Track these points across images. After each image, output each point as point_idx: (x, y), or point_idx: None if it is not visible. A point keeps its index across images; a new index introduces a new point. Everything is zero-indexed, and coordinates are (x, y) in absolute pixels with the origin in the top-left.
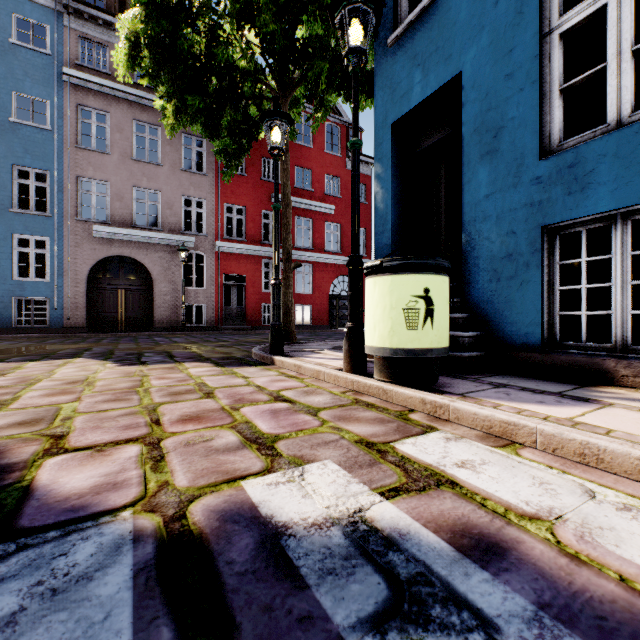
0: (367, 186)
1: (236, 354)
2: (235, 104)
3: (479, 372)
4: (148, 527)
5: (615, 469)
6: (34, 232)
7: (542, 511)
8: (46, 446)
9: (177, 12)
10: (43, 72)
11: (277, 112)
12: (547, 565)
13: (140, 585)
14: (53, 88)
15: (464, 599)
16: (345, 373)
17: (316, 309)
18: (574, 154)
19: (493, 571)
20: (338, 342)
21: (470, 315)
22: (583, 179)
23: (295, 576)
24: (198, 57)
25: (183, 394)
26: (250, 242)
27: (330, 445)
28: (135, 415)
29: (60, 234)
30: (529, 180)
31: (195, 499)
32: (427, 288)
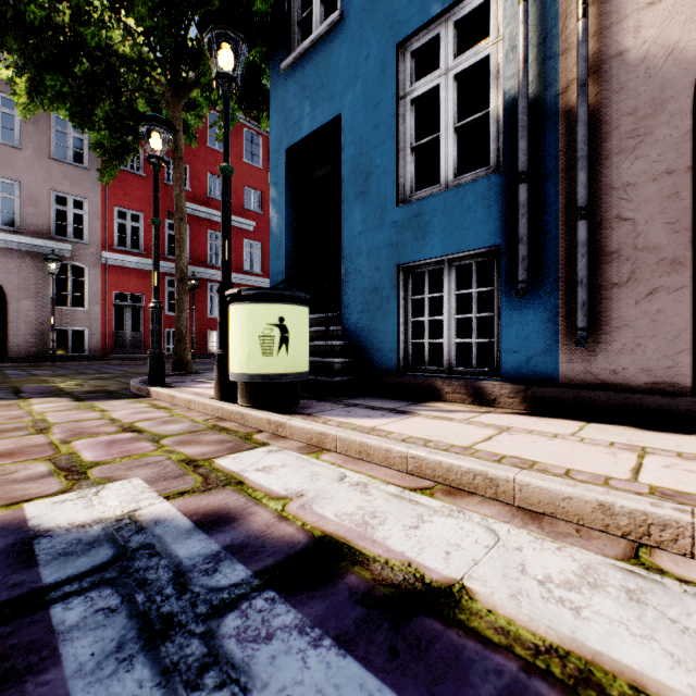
0: None
1: (111, 387)
2: (114, 94)
3: (349, 395)
4: None
5: (375, 460)
6: None
7: (293, 493)
8: None
9: None
10: None
11: (155, 117)
12: (258, 524)
13: None
14: None
15: (171, 552)
16: (214, 401)
17: None
18: (419, 206)
19: (212, 533)
20: None
21: (347, 343)
22: (424, 228)
23: (30, 561)
24: (62, 29)
25: (7, 432)
26: (150, 255)
27: (150, 465)
28: None
29: None
30: (390, 223)
31: None
32: (282, 317)
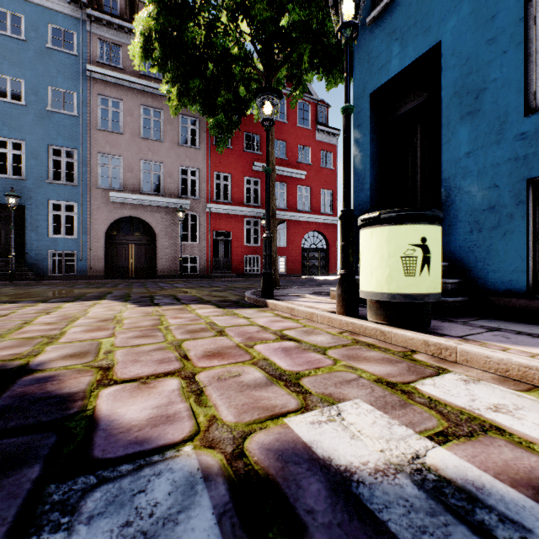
0: (333, 154)
1: (231, 297)
2: (228, 85)
3: (463, 316)
4: (213, 465)
5: None
6: (65, 198)
7: None
8: (97, 377)
9: (183, 9)
10: (71, 70)
11: (269, 88)
12: None
13: (227, 533)
14: (79, 82)
15: None
16: (338, 315)
17: (290, 260)
18: None
19: None
20: (315, 288)
21: (450, 263)
22: None
23: (386, 533)
24: (198, 47)
25: (199, 332)
26: (235, 204)
27: (352, 384)
28: (164, 350)
29: (84, 200)
30: (513, 136)
31: (247, 436)
32: (424, 237)
